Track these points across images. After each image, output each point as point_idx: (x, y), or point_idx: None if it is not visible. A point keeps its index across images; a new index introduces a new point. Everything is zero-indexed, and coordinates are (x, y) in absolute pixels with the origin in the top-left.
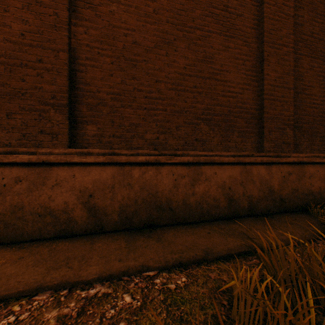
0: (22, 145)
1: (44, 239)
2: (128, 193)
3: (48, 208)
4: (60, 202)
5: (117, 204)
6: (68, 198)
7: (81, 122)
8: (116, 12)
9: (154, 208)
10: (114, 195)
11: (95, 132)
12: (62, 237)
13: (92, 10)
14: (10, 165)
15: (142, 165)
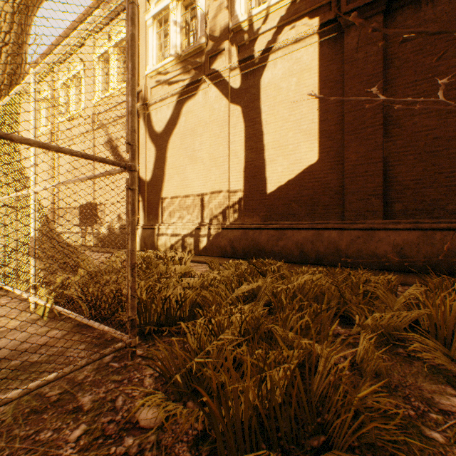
0: (356, 219)
1: (372, 269)
2: (430, 249)
3: (374, 253)
4: (381, 250)
5: (420, 255)
6: (386, 248)
7: (389, 203)
8: (417, 122)
9: (455, 262)
10: (418, 250)
11: (400, 208)
12: (382, 270)
13: (398, 128)
14: (352, 229)
15: (443, 230)
